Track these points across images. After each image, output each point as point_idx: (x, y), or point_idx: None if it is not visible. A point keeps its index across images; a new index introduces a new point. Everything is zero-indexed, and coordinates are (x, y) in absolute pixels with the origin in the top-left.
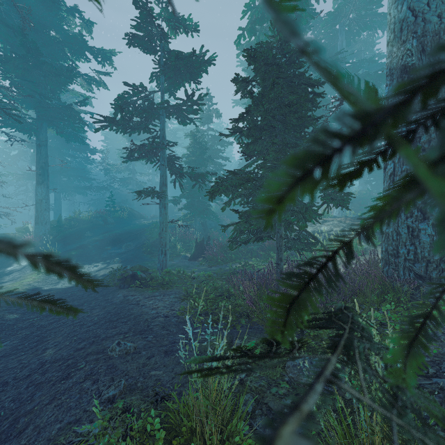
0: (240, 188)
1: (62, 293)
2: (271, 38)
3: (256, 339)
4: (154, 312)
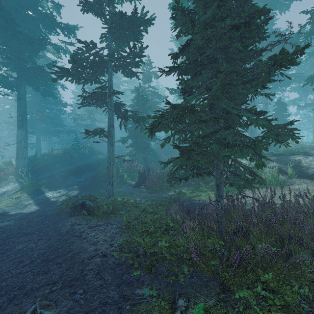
0: (180, 123)
1: (22, 219)
2: None
3: (203, 300)
4: (92, 249)
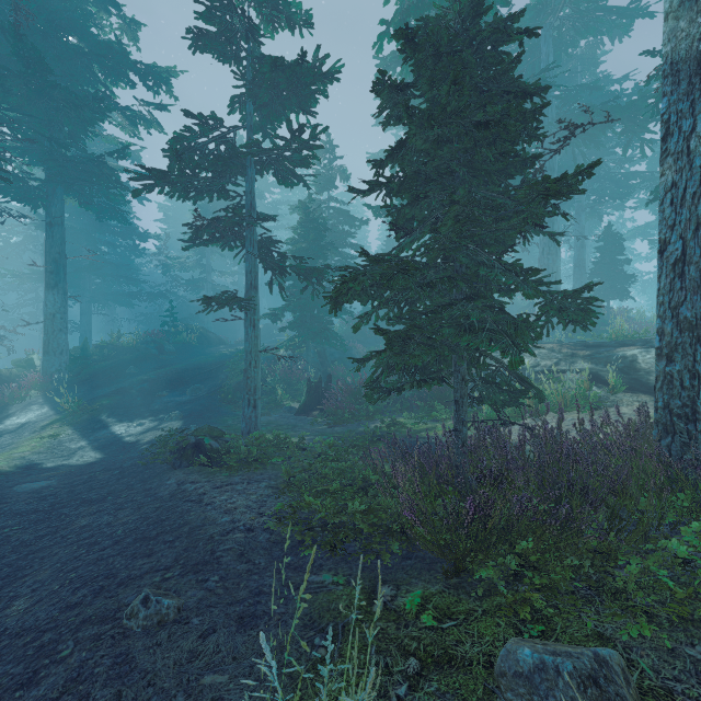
0: (388, 288)
1: (74, 475)
2: (445, 11)
3: (422, 586)
4: (226, 520)
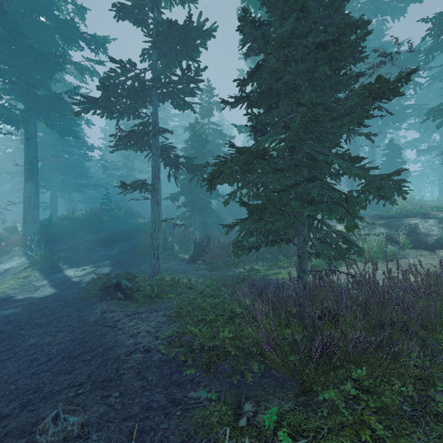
0: (249, 173)
1: (34, 305)
2: None
3: (277, 403)
4: (131, 343)
